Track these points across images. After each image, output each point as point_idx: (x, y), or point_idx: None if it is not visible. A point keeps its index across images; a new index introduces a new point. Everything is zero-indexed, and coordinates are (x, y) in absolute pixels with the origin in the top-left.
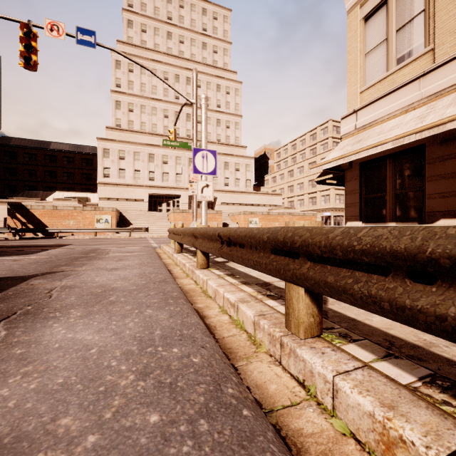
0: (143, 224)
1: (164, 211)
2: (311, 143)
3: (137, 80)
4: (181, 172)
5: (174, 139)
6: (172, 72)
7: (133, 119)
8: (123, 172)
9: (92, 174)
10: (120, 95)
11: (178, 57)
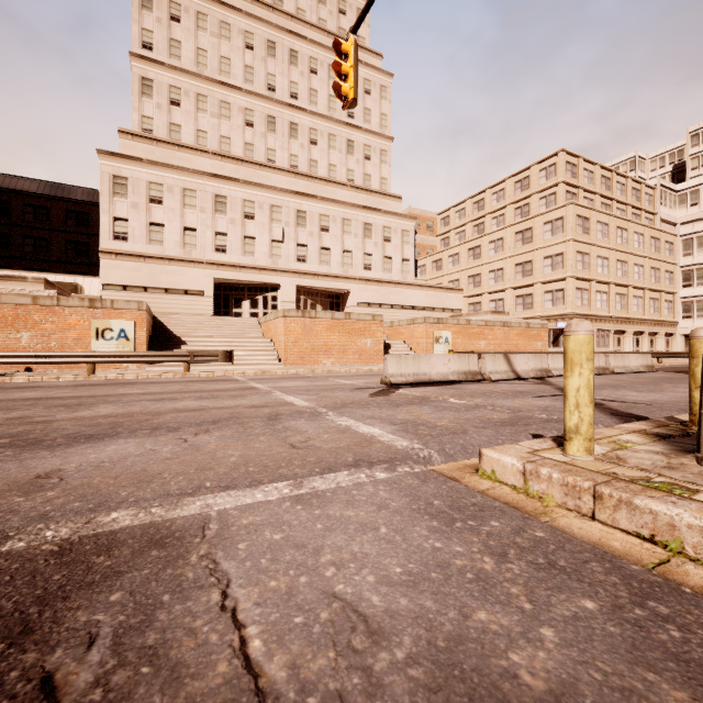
0: (211, 344)
1: (245, 317)
2: (517, 196)
3: (189, 39)
4: (281, 238)
5: (353, 71)
6: (260, 34)
7: (180, 121)
8: (159, 230)
9: (88, 244)
10: (150, 67)
11: (273, 7)
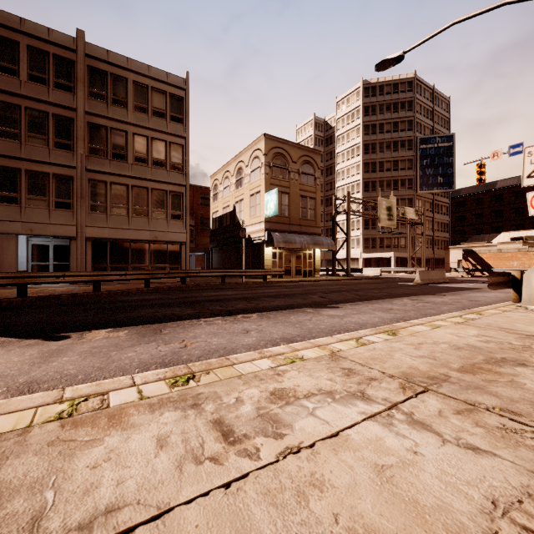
0: None
1: None
2: None
3: None
4: None
5: None
6: None
7: None
8: None
9: None
10: None
11: None
